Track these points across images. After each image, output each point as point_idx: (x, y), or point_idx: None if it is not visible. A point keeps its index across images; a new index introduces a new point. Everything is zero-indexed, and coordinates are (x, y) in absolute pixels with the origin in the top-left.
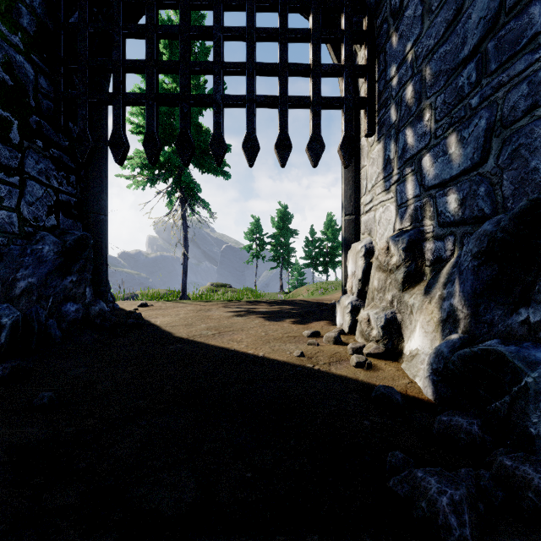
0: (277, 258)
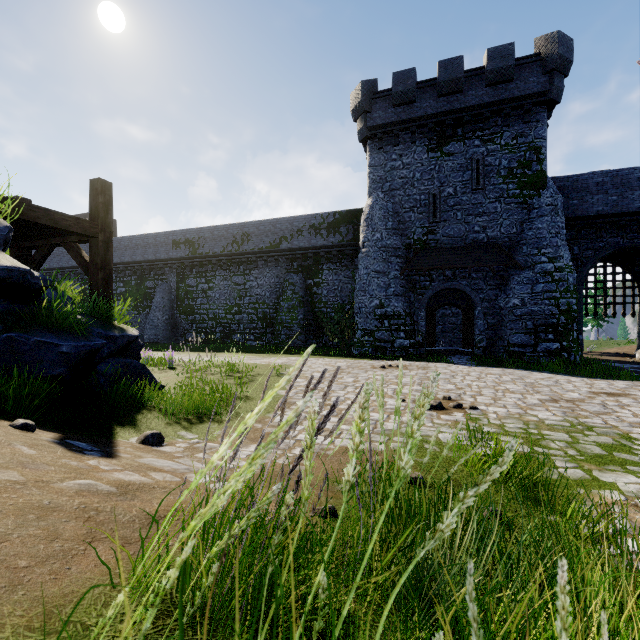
0: None
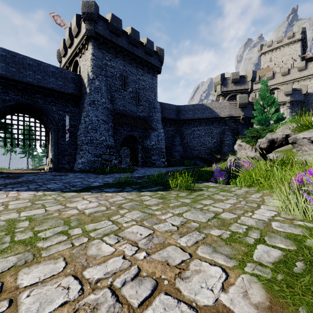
0: (25, 152)
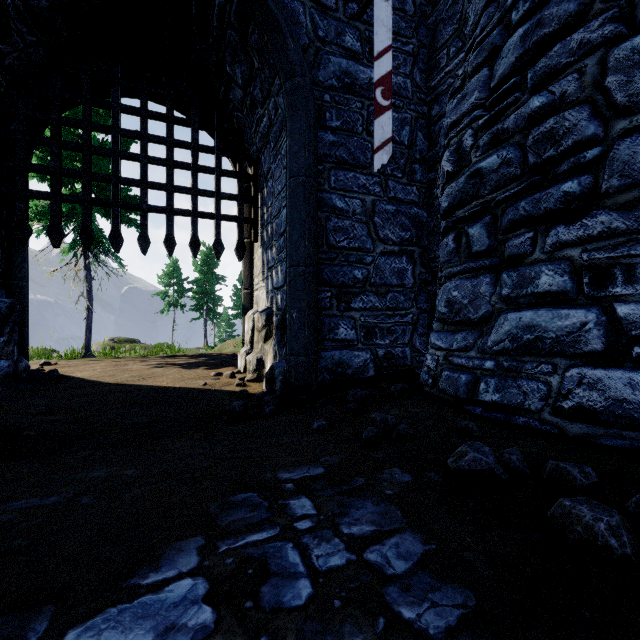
0: (200, 307)
